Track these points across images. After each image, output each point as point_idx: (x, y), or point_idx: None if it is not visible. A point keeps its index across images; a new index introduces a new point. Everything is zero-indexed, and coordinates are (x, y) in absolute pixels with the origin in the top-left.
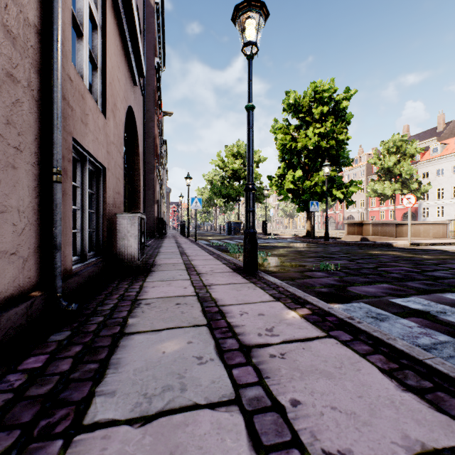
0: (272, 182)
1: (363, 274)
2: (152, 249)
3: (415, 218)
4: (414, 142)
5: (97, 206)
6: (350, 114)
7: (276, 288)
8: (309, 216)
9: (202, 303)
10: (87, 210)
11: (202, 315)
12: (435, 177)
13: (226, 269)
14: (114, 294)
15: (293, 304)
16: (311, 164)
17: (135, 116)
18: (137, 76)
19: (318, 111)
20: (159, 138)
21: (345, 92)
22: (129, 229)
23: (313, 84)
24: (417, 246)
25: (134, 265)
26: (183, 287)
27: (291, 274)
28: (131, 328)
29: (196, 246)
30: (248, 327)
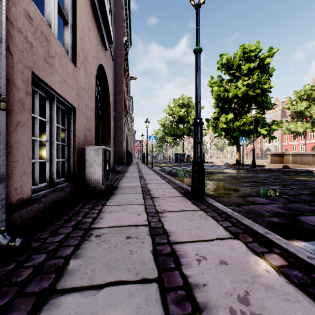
0: (209, 123)
1: (305, 200)
2: (119, 174)
3: None
4: None
5: (68, 140)
6: (272, 68)
7: (228, 219)
8: (238, 149)
9: (153, 237)
10: (55, 142)
11: (152, 258)
12: None
13: (176, 194)
14: (72, 220)
15: (256, 245)
16: (239, 109)
17: (106, 73)
18: (107, 42)
19: (246, 68)
20: (127, 95)
21: (269, 51)
22: (94, 159)
23: (242, 46)
24: None
25: (99, 189)
26: (137, 213)
27: (235, 198)
28: (65, 280)
29: (152, 171)
30: (212, 290)
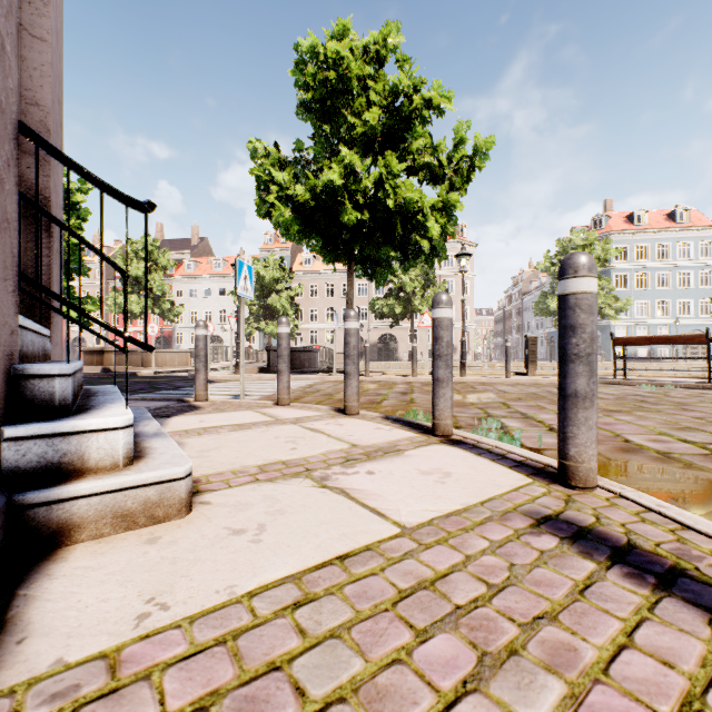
0: None
1: None
2: None
3: (170, 345)
4: (168, 253)
5: None
6: (87, 210)
7: None
8: None
9: None
10: None
11: None
12: (190, 298)
13: None
14: None
15: None
16: None
17: None
18: None
19: None
20: None
21: (81, 182)
22: None
23: None
24: (161, 374)
25: None
26: None
27: None
28: None
29: None
30: None
